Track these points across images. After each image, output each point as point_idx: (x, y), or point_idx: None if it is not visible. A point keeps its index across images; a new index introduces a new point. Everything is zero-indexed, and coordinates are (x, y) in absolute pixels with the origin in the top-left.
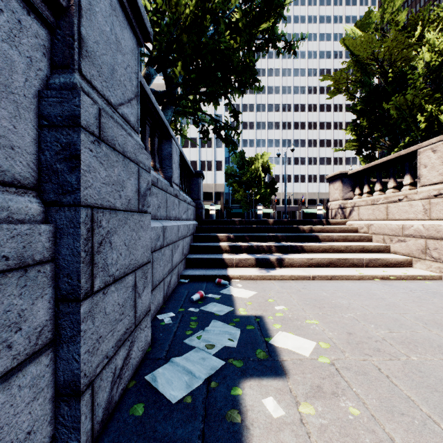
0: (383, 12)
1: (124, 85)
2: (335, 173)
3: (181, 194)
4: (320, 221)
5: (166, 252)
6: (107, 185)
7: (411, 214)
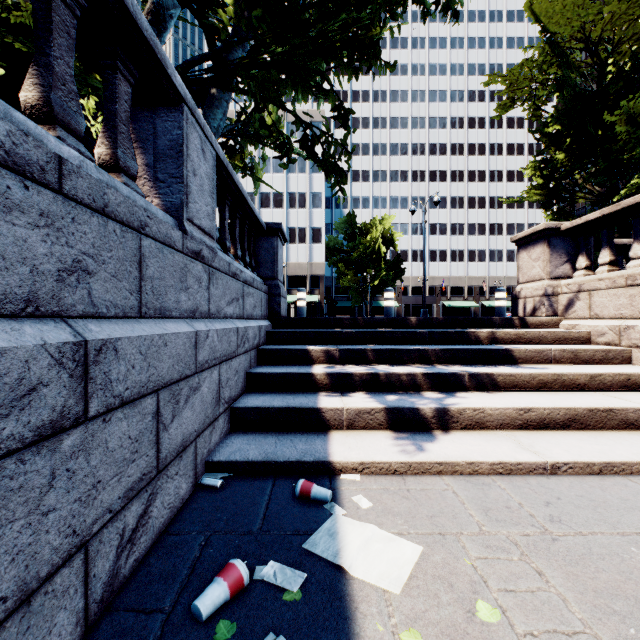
0: None
1: None
2: (534, 228)
3: (220, 258)
4: (508, 321)
5: (110, 431)
6: None
7: None
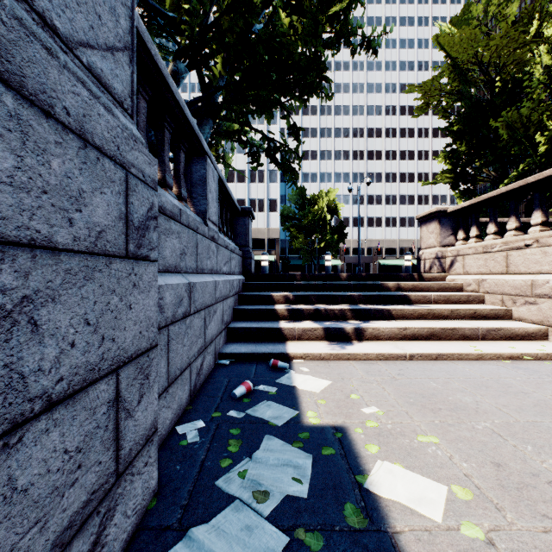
0: (487, 3)
1: (95, 12)
2: (430, 211)
3: (221, 238)
4: (410, 276)
5: (194, 322)
6: (22, 189)
7: (545, 265)
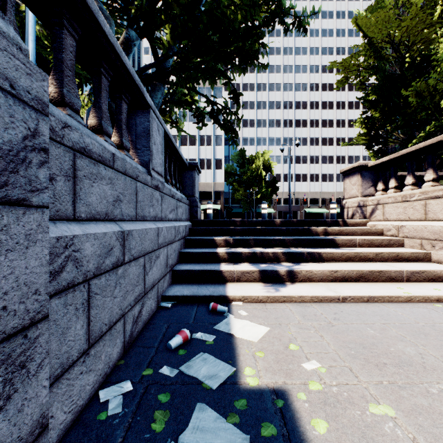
0: None
1: None
2: (352, 165)
3: (166, 187)
4: (336, 222)
5: (130, 270)
6: None
7: None
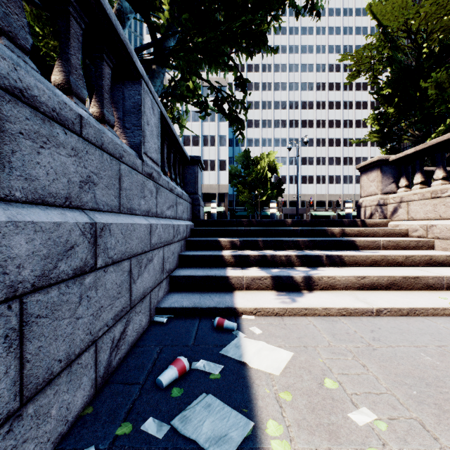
0: None
1: None
2: (371, 160)
3: (163, 178)
4: (353, 222)
5: (107, 278)
6: None
7: None
